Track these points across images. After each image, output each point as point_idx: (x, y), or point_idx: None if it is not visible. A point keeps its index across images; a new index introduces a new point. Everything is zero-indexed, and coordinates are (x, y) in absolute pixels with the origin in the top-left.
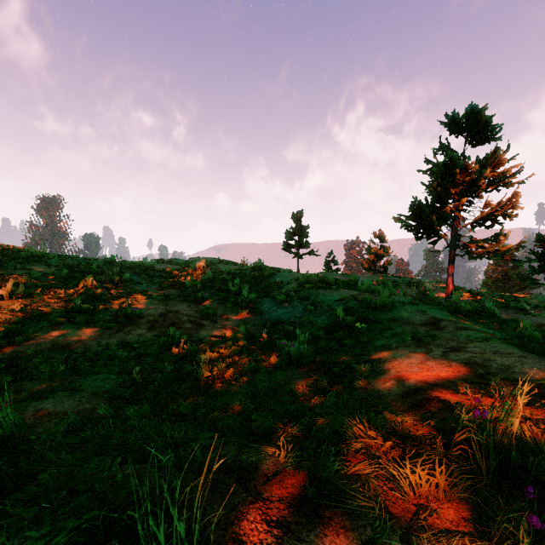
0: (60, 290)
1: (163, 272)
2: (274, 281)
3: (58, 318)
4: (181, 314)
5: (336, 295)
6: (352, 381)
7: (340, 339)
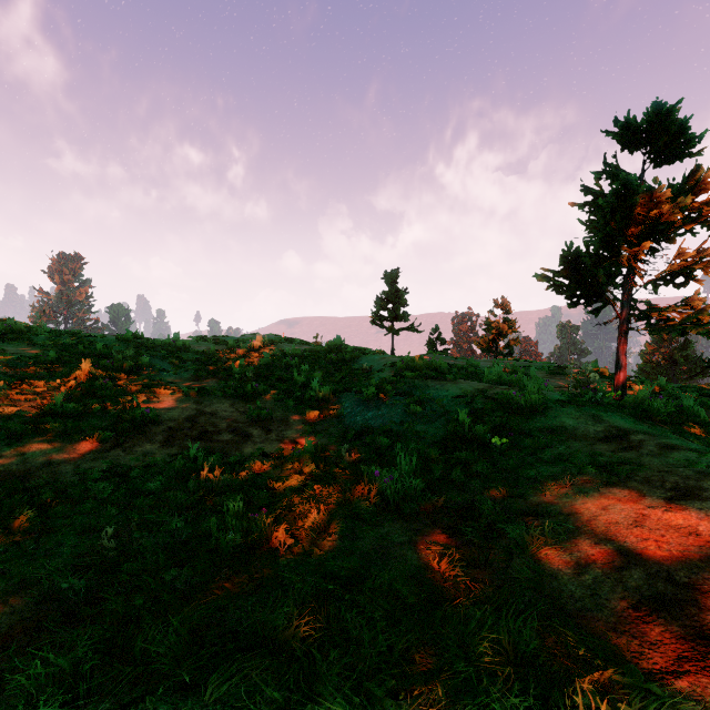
0: (38, 382)
1: (203, 354)
2: (359, 367)
3: (19, 427)
4: (219, 418)
5: (454, 390)
6: (509, 563)
7: (466, 463)
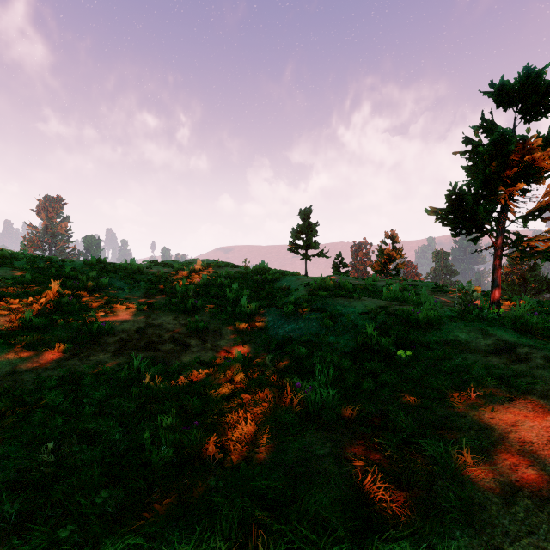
0: (14, 299)
1: (154, 275)
2: (280, 286)
3: None
4: (164, 329)
5: (360, 306)
6: (432, 486)
7: (374, 372)
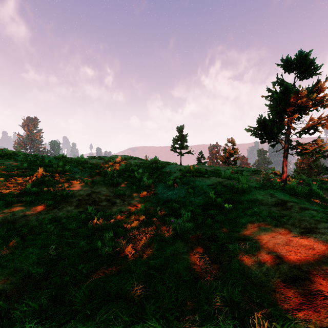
0: (19, 178)
1: (94, 164)
2: (165, 171)
3: (11, 199)
4: (101, 194)
5: (208, 182)
6: (230, 261)
7: (213, 215)
